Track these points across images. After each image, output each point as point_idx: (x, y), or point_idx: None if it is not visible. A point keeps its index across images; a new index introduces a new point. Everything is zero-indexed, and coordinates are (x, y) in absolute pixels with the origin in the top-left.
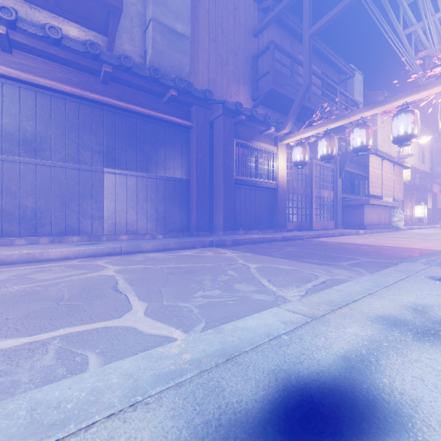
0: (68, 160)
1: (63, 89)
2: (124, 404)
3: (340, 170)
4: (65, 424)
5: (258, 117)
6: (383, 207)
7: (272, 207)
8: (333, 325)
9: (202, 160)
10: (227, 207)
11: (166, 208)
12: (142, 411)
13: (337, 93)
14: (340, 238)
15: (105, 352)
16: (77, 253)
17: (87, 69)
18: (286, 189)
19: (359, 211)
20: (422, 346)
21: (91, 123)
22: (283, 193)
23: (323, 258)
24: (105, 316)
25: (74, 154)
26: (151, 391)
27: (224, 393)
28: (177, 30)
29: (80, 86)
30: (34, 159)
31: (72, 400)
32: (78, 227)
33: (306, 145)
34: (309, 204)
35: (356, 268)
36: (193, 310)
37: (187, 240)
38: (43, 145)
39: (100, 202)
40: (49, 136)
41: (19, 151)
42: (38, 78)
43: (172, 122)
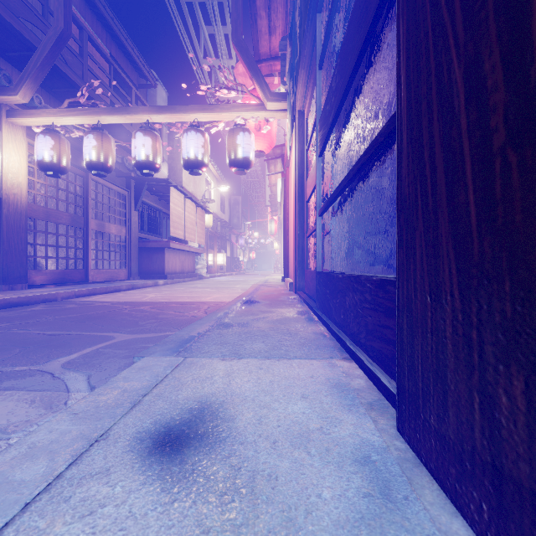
0: None
1: None
2: None
3: (136, 200)
4: None
5: None
6: (187, 252)
7: None
8: None
9: None
10: None
11: None
12: None
13: (133, 94)
14: (127, 293)
15: None
16: None
17: None
18: (31, 210)
19: (159, 257)
20: None
21: None
22: (19, 218)
23: (28, 350)
24: None
25: None
26: None
27: None
28: None
29: None
30: None
31: None
32: None
33: (63, 137)
34: (84, 242)
35: (72, 374)
36: None
37: None
38: None
39: None
40: None
41: None
42: None
43: None
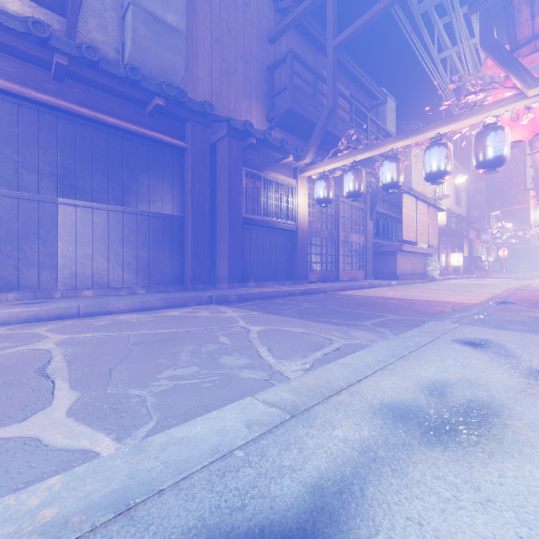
0: (0, 184)
1: None
2: None
3: (371, 211)
4: None
5: (273, 142)
6: (417, 254)
7: (291, 253)
8: (319, 424)
9: (201, 192)
10: (234, 252)
11: (151, 253)
12: None
13: (368, 120)
14: (370, 290)
15: None
16: (7, 318)
17: (31, 57)
18: (308, 231)
19: (391, 259)
20: (431, 454)
21: (38, 134)
22: (304, 237)
23: (344, 316)
24: None
25: (11, 176)
26: None
27: None
28: (167, 21)
29: (19, 81)
30: None
31: None
32: (16, 280)
33: (330, 178)
34: (335, 250)
35: (380, 328)
36: (146, 400)
37: (177, 295)
38: None
39: (51, 245)
40: None
41: None
42: None
43: (159, 141)
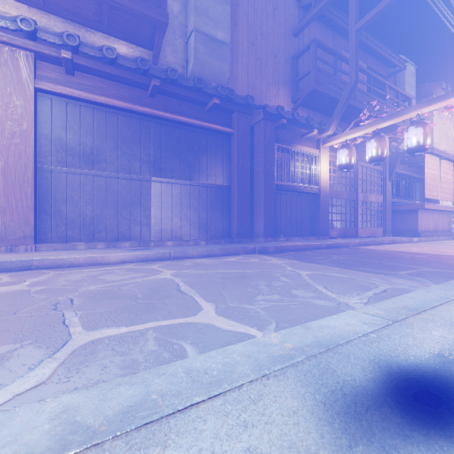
0: (120, 170)
1: (116, 105)
2: (257, 375)
3: (390, 172)
4: (220, 384)
5: (300, 120)
6: (441, 212)
7: (314, 212)
8: (417, 328)
9: (243, 166)
10: (268, 213)
11: (208, 215)
12: (274, 380)
13: (386, 88)
14: (391, 246)
15: (196, 343)
16: (132, 258)
17: (137, 84)
18: (329, 193)
19: (412, 217)
20: None
21: (140, 135)
22: (326, 199)
23: (377, 266)
24: (182, 314)
25: (126, 165)
26: (274, 368)
27: (337, 373)
28: (217, 38)
29: (130, 100)
30: (92, 171)
31: (213, 369)
32: (129, 233)
33: (352, 146)
34: (354, 209)
35: (418, 278)
36: (259, 312)
37: (230, 246)
38: (100, 158)
39: (148, 210)
40: (104, 148)
41: (80, 164)
42: (96, 96)
43: (214, 130)
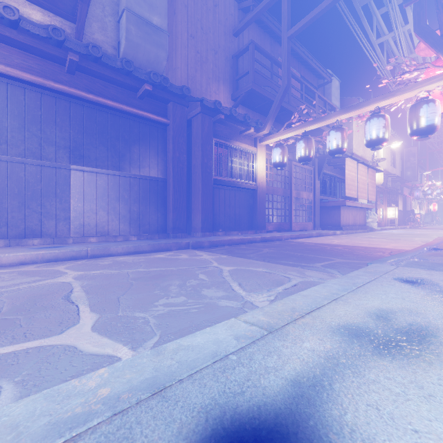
0: (28, 155)
1: (21, 77)
2: None
3: (318, 172)
4: None
5: (238, 117)
6: (358, 208)
7: (252, 208)
8: (291, 339)
9: (180, 159)
10: (206, 207)
11: (140, 208)
12: None
13: (316, 97)
14: (318, 238)
15: (27, 380)
16: (35, 258)
17: (50, 56)
18: (266, 190)
19: (336, 213)
20: (382, 362)
21: (56, 116)
22: (263, 194)
23: (298, 259)
24: (43, 333)
25: (35, 149)
26: None
27: None
28: (153, 23)
29: (42, 74)
30: None
31: None
32: (40, 229)
33: (285, 146)
34: (289, 205)
35: (329, 269)
36: (149, 321)
37: (162, 242)
38: None
39: (65, 202)
40: (5, 127)
41: None
42: None
43: (147, 119)
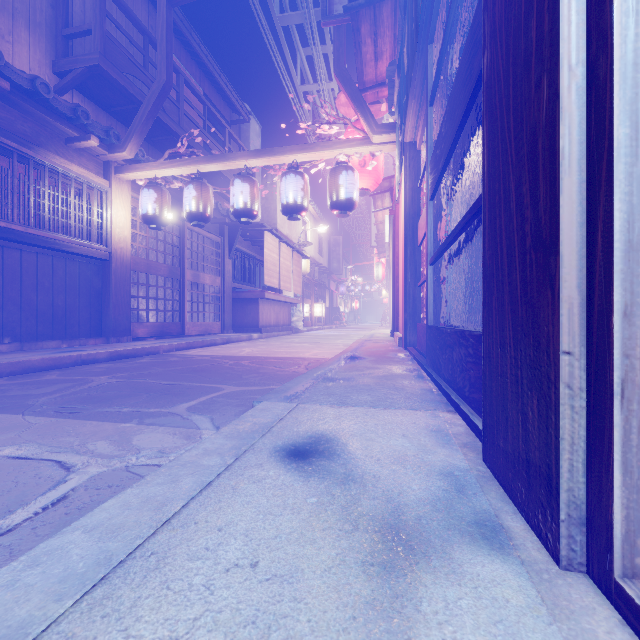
0: None
1: None
2: None
3: (229, 247)
4: None
5: (56, 103)
6: (282, 303)
7: (100, 294)
8: None
9: None
10: None
11: None
12: None
13: (226, 133)
14: (223, 347)
15: None
16: None
17: None
18: (134, 263)
19: (253, 308)
20: None
21: None
22: (125, 271)
23: (153, 396)
24: None
25: None
26: None
27: None
28: None
29: None
30: None
31: None
32: None
33: (164, 189)
34: (180, 293)
35: (197, 416)
36: None
37: None
38: None
39: None
40: None
41: None
42: None
43: None
